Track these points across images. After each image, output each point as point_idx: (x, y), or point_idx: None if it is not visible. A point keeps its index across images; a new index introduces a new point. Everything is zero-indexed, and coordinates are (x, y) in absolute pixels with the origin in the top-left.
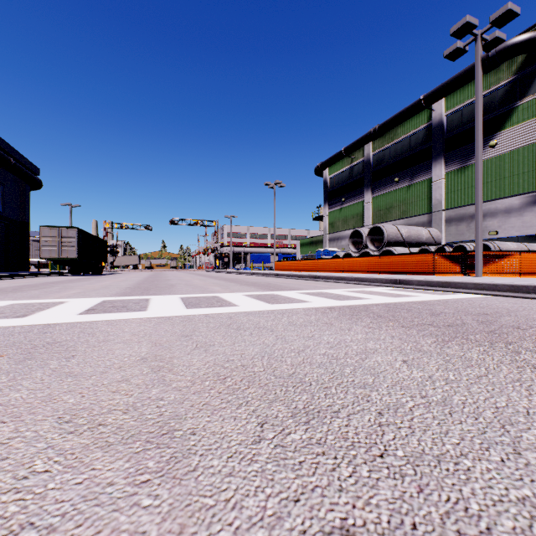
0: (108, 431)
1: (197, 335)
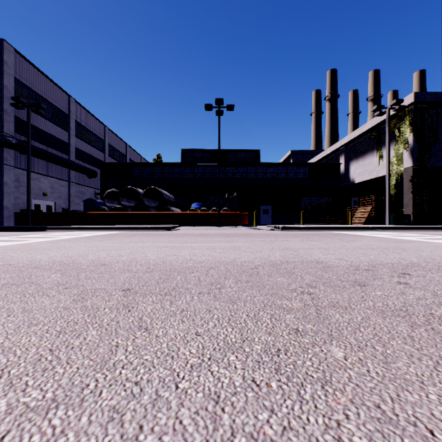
0: (368, 245)
1: (437, 247)
